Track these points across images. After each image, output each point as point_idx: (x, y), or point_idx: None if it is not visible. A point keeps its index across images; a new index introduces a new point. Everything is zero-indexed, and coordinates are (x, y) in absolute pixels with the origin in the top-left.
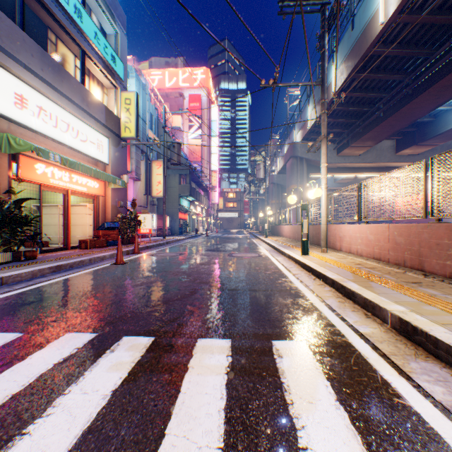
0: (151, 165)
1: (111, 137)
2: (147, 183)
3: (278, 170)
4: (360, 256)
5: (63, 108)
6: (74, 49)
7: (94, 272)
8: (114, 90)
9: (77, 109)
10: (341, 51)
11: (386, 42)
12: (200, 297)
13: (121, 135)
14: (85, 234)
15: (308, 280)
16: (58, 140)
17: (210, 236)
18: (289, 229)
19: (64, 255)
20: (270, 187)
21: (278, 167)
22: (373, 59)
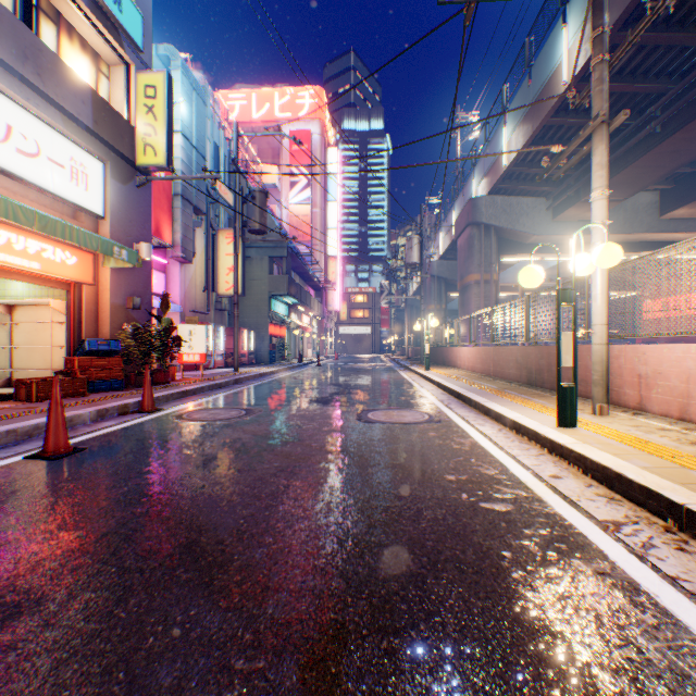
0: (216, 238)
1: (109, 159)
2: (208, 271)
3: (441, 253)
4: None
5: None
6: None
7: None
8: (123, 67)
9: (2, 74)
10: None
11: None
12: None
13: (137, 161)
14: (51, 365)
15: None
16: None
17: (323, 365)
18: (474, 355)
19: None
20: (427, 283)
21: (441, 247)
22: None
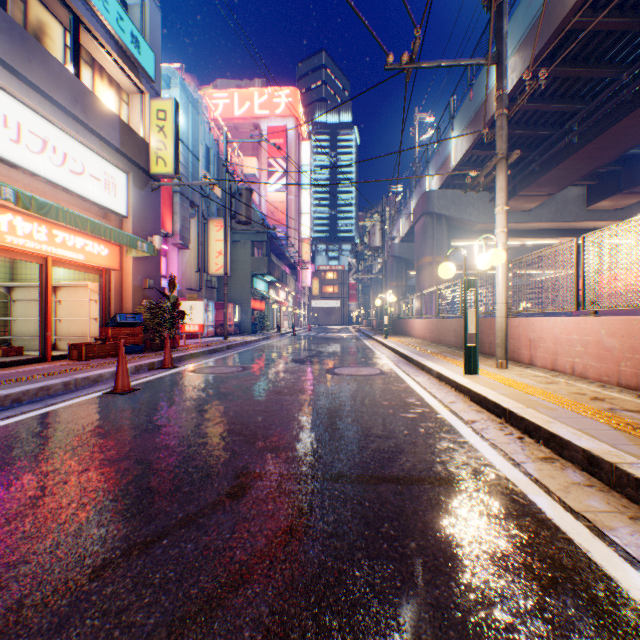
0: (207, 226)
1: (131, 171)
2: (200, 254)
3: (401, 237)
4: (582, 377)
5: (34, 110)
6: (60, 13)
7: (56, 413)
8: (139, 95)
9: (62, 116)
10: (512, 32)
11: (598, 5)
12: (255, 514)
13: (151, 170)
14: (87, 333)
15: (509, 440)
16: (21, 167)
17: (298, 335)
18: (424, 326)
19: (25, 373)
20: (389, 262)
21: (401, 231)
22: (570, 40)
